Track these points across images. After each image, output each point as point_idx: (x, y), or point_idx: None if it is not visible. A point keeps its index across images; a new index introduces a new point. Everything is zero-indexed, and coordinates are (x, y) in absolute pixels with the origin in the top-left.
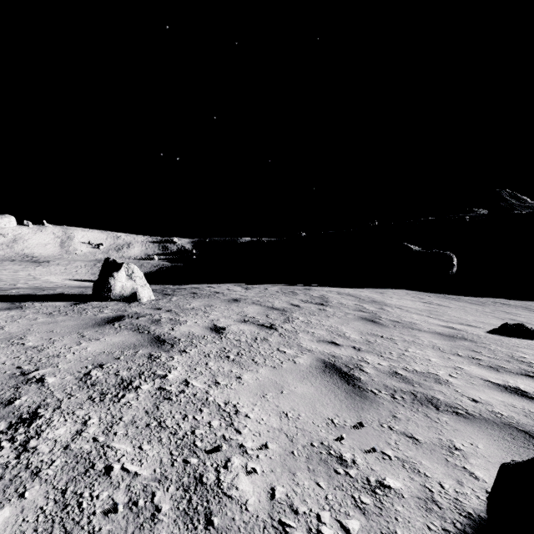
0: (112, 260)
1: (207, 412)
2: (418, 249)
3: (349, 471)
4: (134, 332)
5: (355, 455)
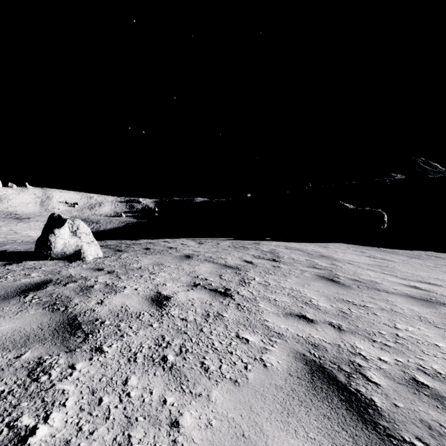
0: (56, 216)
1: None
2: (352, 207)
3: None
4: (45, 310)
5: None
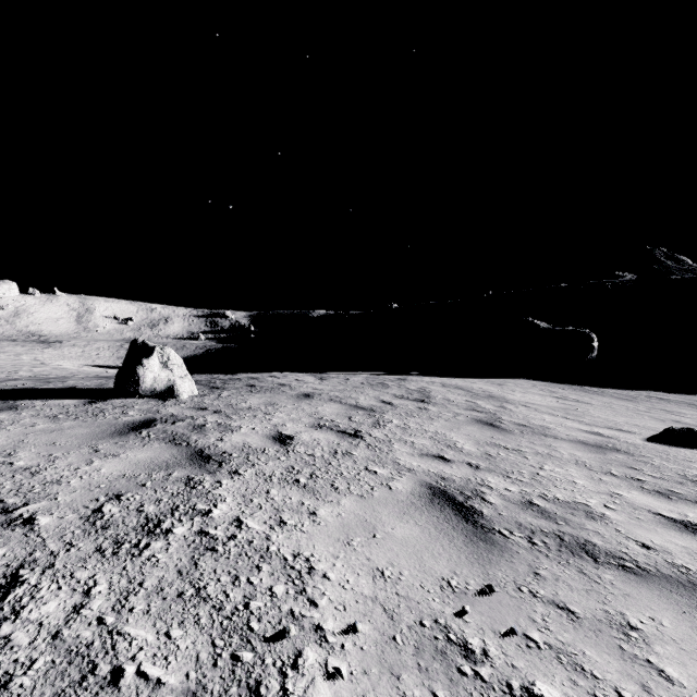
0: (141, 343)
1: (267, 571)
2: (547, 327)
3: (479, 671)
4: (168, 444)
5: (485, 642)
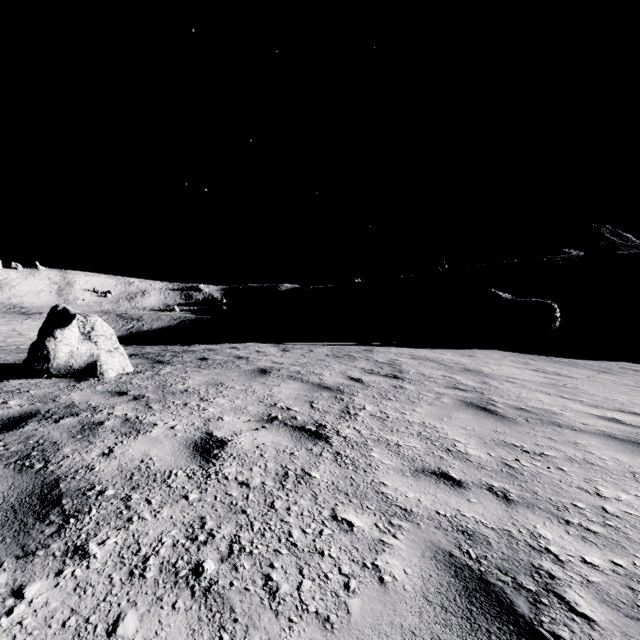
0: (61, 309)
1: None
2: (509, 297)
3: None
4: (7, 468)
5: None
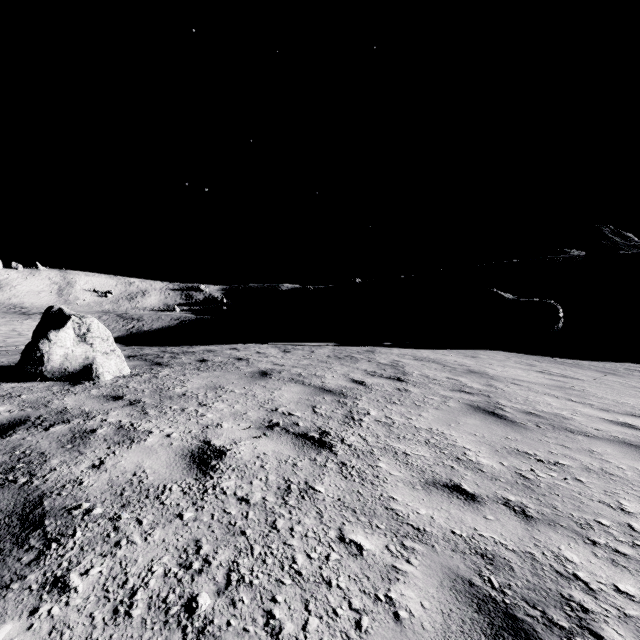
0: (56, 310)
1: None
2: (511, 298)
3: None
4: None
5: None
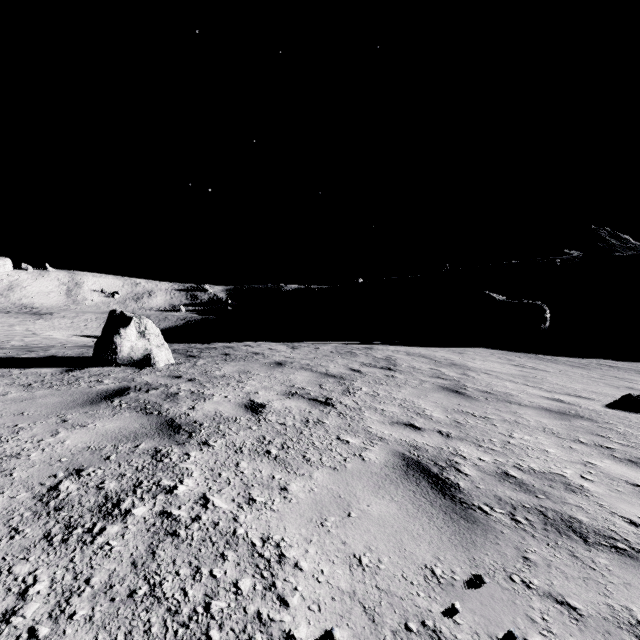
0: (119, 313)
1: (233, 560)
2: (502, 299)
3: None
4: (139, 413)
5: None
